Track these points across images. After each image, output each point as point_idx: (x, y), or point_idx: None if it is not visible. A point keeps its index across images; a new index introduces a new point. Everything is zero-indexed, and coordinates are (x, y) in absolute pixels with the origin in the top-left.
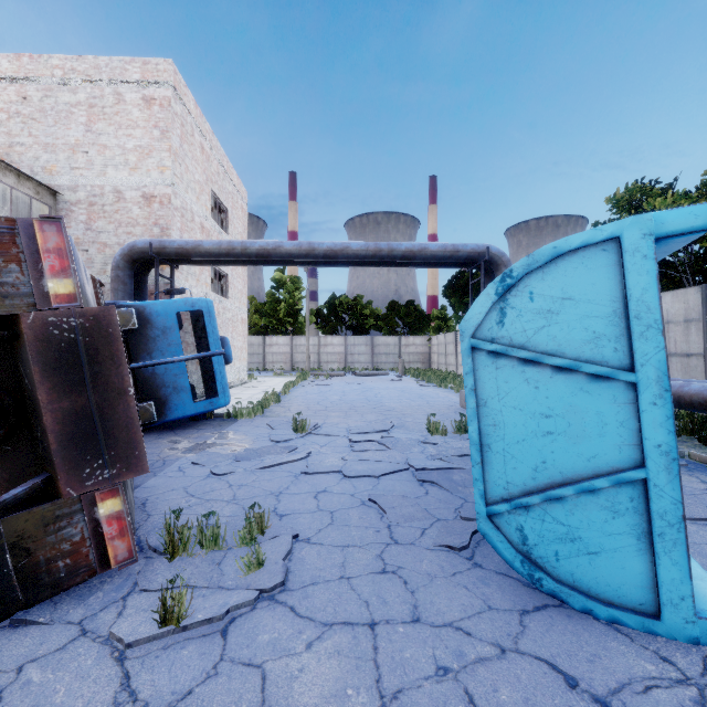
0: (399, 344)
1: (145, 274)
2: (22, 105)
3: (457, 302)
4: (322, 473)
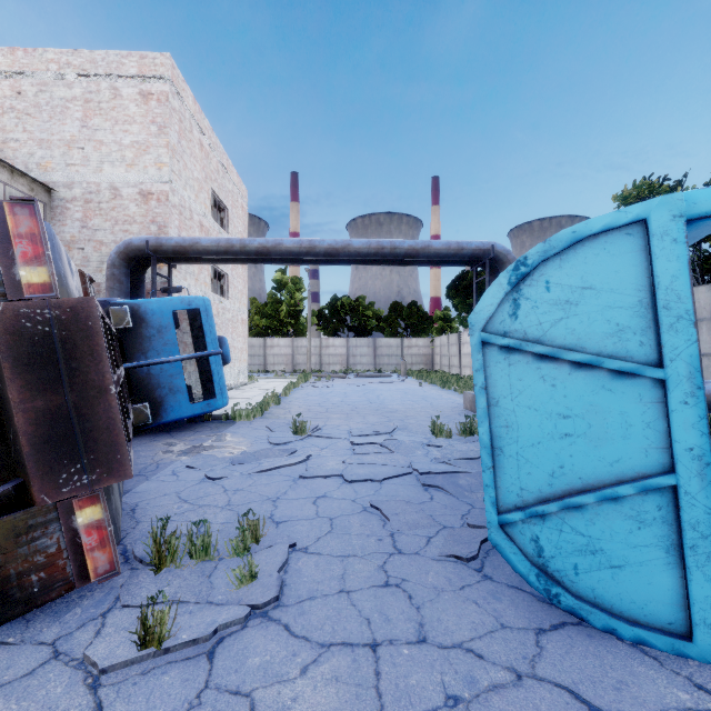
0: (401, 345)
1: (141, 273)
2: (16, 100)
3: (461, 302)
4: (321, 477)
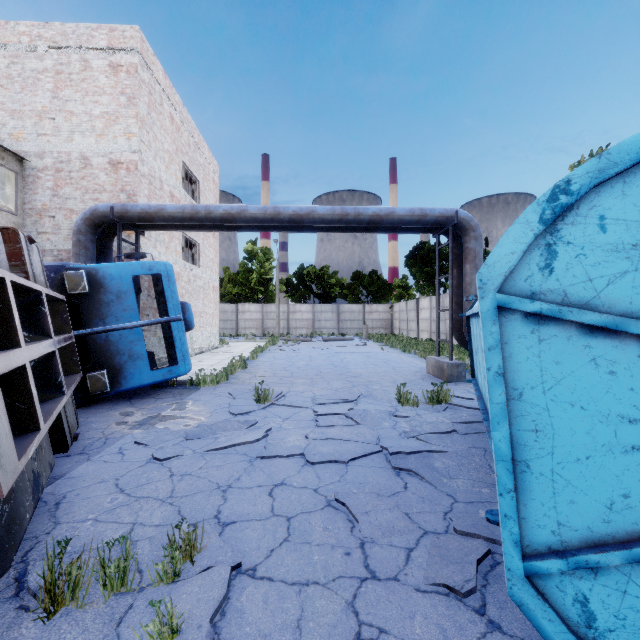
0: (363, 311)
1: (109, 239)
2: None
3: (419, 271)
4: (281, 457)
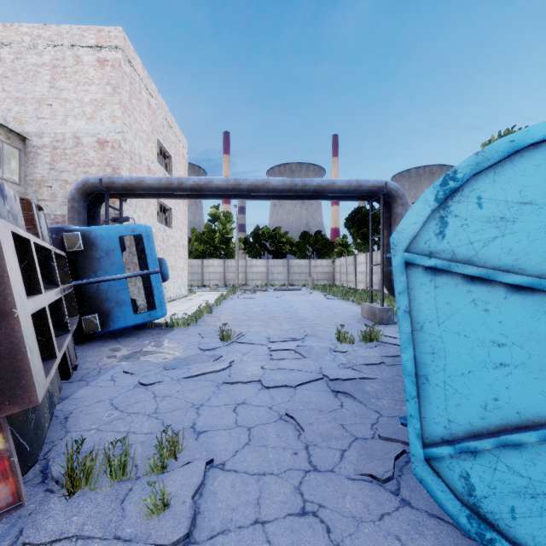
0: (309, 265)
1: (98, 206)
2: None
3: (356, 231)
4: (242, 383)
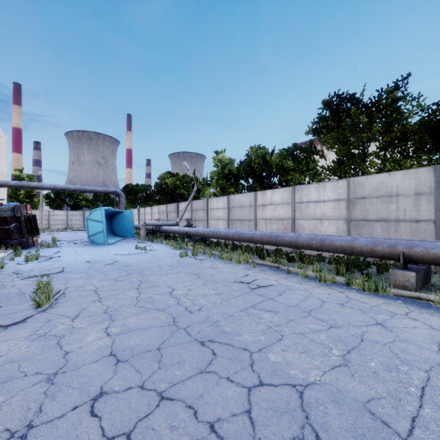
0: None
1: None
2: None
3: (126, 197)
4: (64, 243)
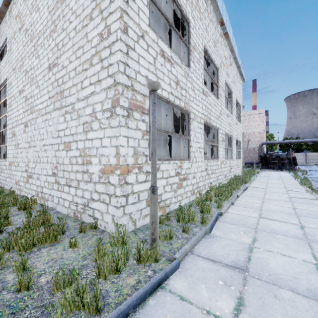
0: None
1: (262, 146)
2: None
3: None
4: (307, 171)
